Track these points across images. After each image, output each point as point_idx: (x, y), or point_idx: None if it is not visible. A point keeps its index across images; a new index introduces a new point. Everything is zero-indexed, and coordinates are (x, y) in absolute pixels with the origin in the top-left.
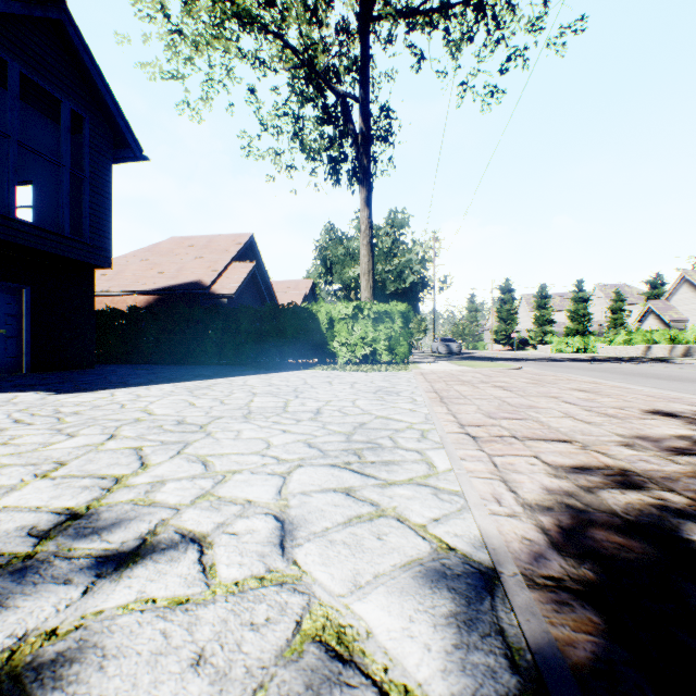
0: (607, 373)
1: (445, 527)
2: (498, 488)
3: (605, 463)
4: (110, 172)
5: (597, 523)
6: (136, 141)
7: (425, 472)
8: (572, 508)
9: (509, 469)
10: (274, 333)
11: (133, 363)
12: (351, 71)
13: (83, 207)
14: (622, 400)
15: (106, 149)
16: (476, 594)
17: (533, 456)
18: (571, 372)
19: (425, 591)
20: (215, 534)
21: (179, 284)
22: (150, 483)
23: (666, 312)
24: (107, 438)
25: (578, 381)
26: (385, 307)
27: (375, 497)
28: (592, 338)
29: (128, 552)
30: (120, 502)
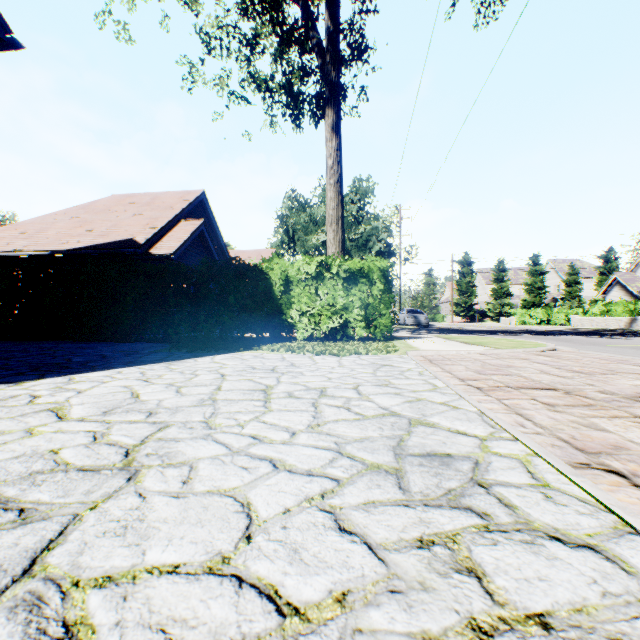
0: None
1: None
2: None
3: None
4: None
5: None
6: None
7: None
8: None
9: None
10: (211, 299)
11: (31, 339)
12: None
13: None
14: None
15: None
16: None
17: None
18: None
19: None
20: None
21: (108, 242)
22: None
23: (633, 283)
24: None
25: None
26: (361, 263)
27: None
28: (555, 310)
29: None
30: None
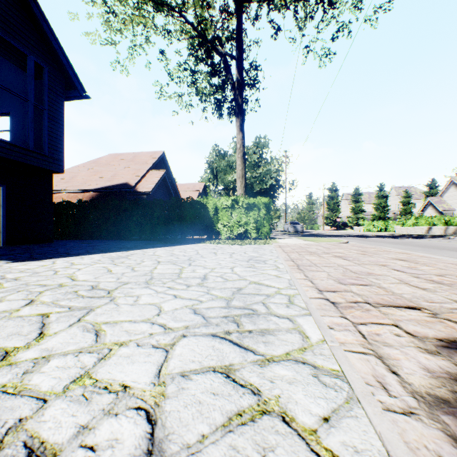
0: (409, 246)
1: (339, 435)
2: (377, 368)
3: None
4: (63, 106)
5: None
6: (81, 85)
7: (300, 344)
8: None
9: (378, 341)
10: (177, 218)
11: (81, 239)
12: (230, 39)
13: (43, 130)
14: (438, 268)
15: (59, 90)
16: None
17: (394, 324)
18: (384, 245)
19: None
20: (69, 449)
21: (114, 185)
22: (35, 359)
23: (440, 204)
24: (25, 304)
25: (392, 252)
26: (253, 200)
27: (255, 380)
28: (390, 222)
29: None
30: None
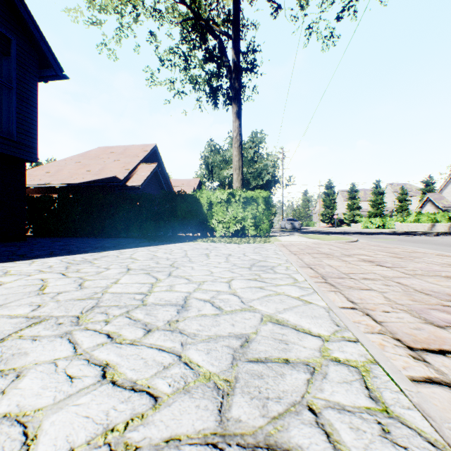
0: (433, 245)
1: None
2: None
3: None
4: (36, 86)
5: None
6: (57, 63)
7: None
8: None
9: None
10: (167, 213)
11: (63, 236)
12: (226, 21)
13: (10, 111)
14: None
15: (31, 67)
16: None
17: None
18: (402, 244)
19: None
20: None
21: (101, 178)
22: None
23: (439, 201)
24: None
25: (427, 253)
26: (252, 193)
27: None
28: (388, 219)
29: None
30: None
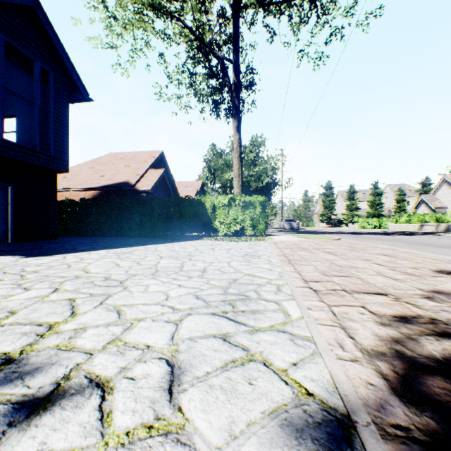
0: (398, 242)
1: (302, 372)
2: (339, 335)
3: (416, 313)
4: (67, 109)
5: (425, 369)
6: (84, 88)
7: (283, 320)
8: (401, 353)
9: (345, 317)
10: (176, 215)
11: (83, 236)
12: (227, 43)
13: (49, 132)
14: (415, 262)
15: (64, 93)
16: (337, 446)
17: (361, 306)
18: (374, 242)
19: (292, 442)
20: (117, 379)
21: (114, 183)
22: (75, 329)
23: (432, 202)
24: (51, 291)
25: (380, 248)
26: (250, 198)
27: (246, 342)
28: (384, 219)
29: (42, 398)
30: (47, 348)
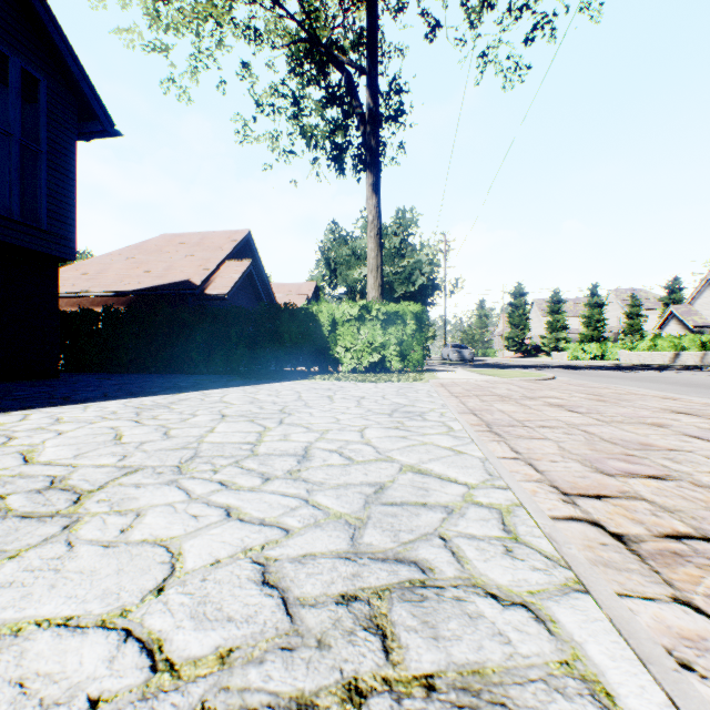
0: (664, 384)
1: None
2: None
3: None
4: (74, 147)
5: None
6: (105, 112)
7: None
8: None
9: None
10: (269, 337)
11: (110, 372)
12: (357, 44)
13: (38, 186)
14: None
15: (68, 120)
16: None
17: None
18: (619, 383)
19: None
20: None
21: (167, 284)
22: None
23: (689, 317)
24: None
25: (646, 395)
26: (396, 307)
27: None
28: (610, 345)
29: None
30: None
